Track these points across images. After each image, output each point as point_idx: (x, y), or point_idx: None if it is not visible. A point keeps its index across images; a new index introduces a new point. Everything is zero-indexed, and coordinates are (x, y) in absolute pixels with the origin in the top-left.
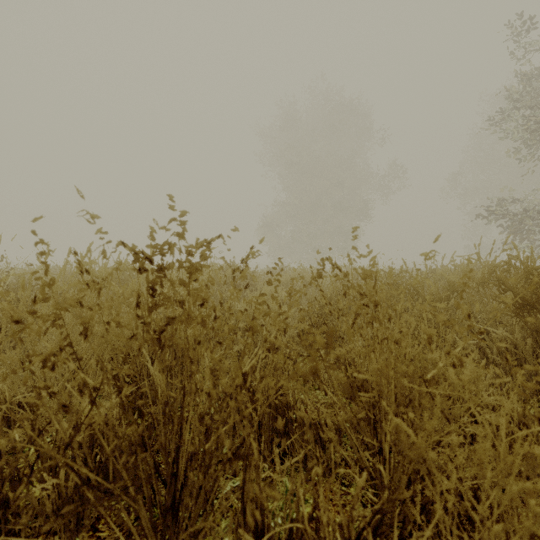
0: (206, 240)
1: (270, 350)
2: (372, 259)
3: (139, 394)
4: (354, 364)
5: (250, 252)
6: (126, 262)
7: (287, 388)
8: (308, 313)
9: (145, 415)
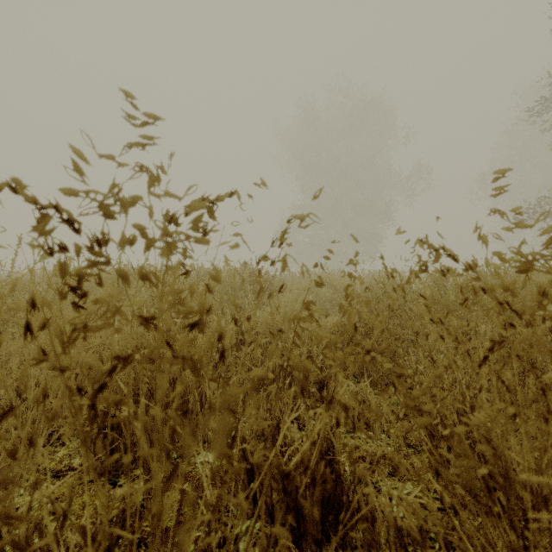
0: (206, 198)
1: (339, 422)
2: (547, 231)
3: (122, 441)
4: (490, 438)
5: (294, 216)
6: None
7: (340, 451)
8: (344, 325)
9: (113, 498)
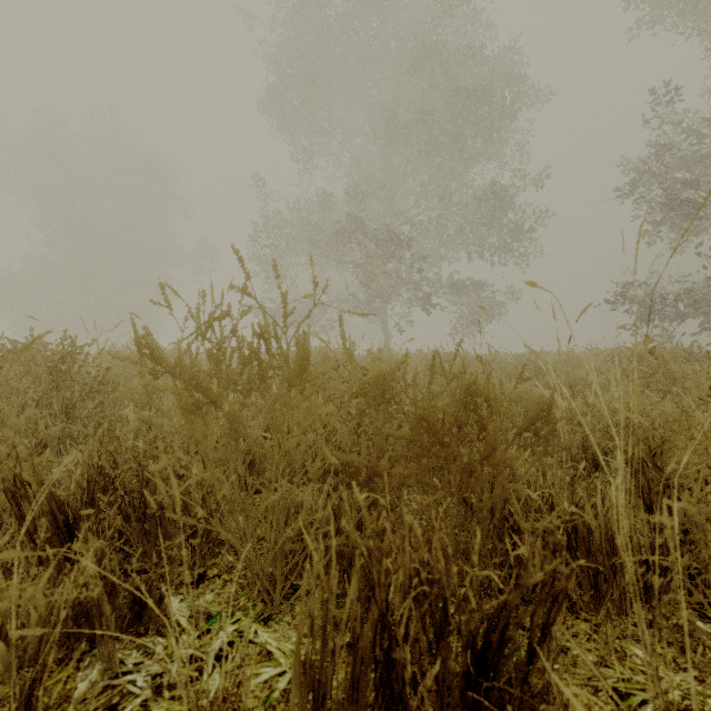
0: None
1: None
2: None
3: None
4: None
5: None
6: None
7: None
8: None
9: None
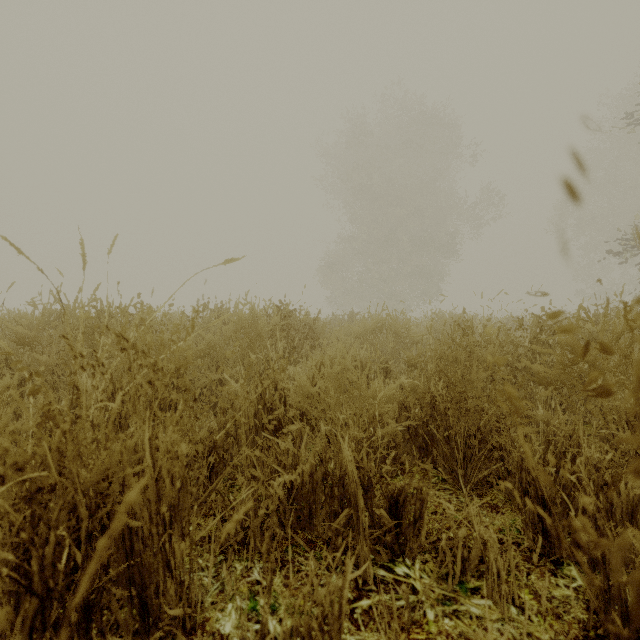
0: None
1: None
2: None
3: None
4: None
5: None
6: (161, 311)
7: None
8: (423, 393)
9: None
